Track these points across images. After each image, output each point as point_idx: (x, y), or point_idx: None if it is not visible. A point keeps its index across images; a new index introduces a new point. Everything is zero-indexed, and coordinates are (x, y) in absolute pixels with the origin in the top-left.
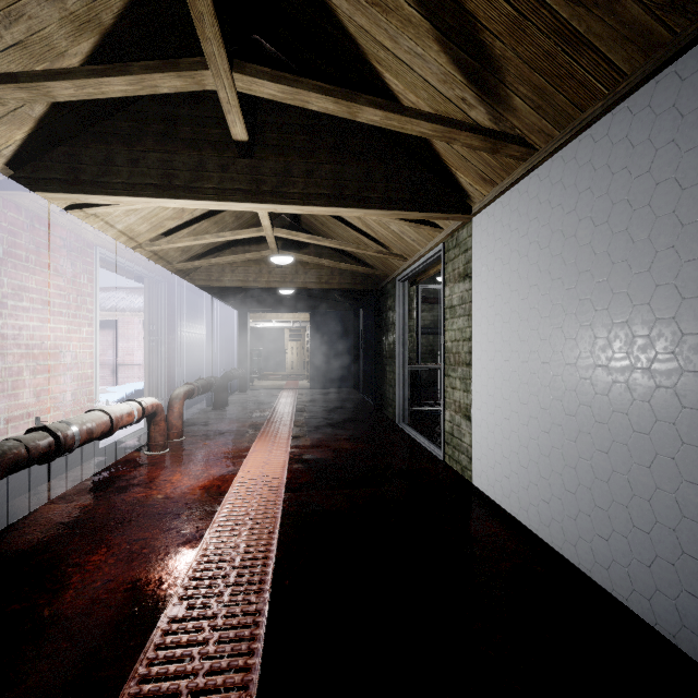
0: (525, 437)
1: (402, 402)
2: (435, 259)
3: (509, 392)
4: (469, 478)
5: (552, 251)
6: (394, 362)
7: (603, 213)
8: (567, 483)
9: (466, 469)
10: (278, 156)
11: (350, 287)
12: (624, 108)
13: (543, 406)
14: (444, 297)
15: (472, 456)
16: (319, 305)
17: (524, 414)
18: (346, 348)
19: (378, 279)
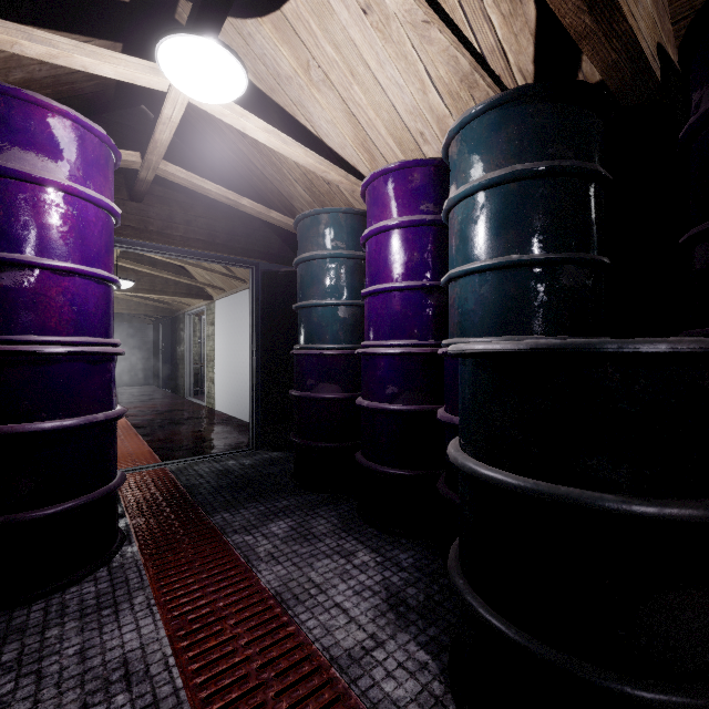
0: (226, 384)
1: (189, 386)
2: (204, 310)
3: (223, 370)
4: (214, 407)
5: (231, 324)
6: (184, 362)
7: (238, 318)
8: (233, 394)
9: (213, 405)
10: (123, 271)
11: (153, 313)
12: (240, 294)
13: (230, 372)
14: (206, 330)
15: (215, 398)
16: (121, 319)
17: (226, 377)
18: (147, 354)
19: (174, 310)
